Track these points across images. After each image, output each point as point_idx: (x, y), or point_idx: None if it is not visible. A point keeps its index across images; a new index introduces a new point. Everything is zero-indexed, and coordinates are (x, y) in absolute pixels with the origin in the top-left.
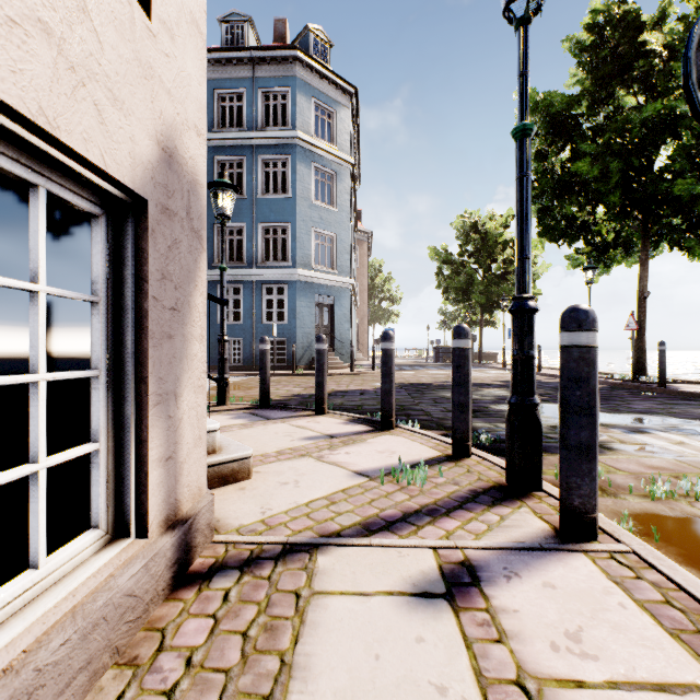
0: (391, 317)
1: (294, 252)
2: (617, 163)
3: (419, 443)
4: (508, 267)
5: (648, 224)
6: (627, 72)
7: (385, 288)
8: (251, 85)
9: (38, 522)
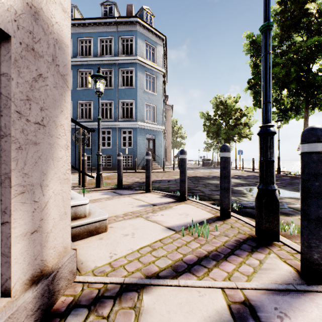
0: (181, 145)
1: (136, 114)
2: (294, 68)
3: (201, 209)
4: (237, 121)
5: (308, 99)
6: (298, 25)
7: (179, 132)
8: (115, 35)
9: None
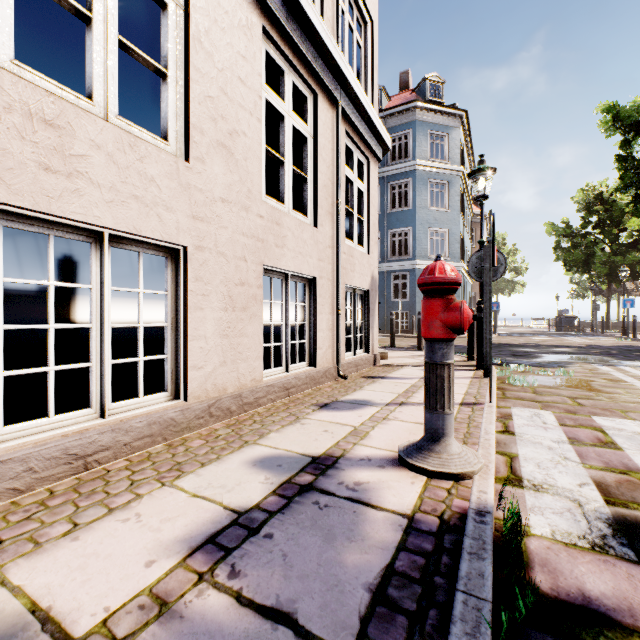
0: (514, 288)
1: (414, 248)
2: None
3: (458, 358)
4: None
5: None
6: None
7: (508, 260)
8: None
9: (358, 343)
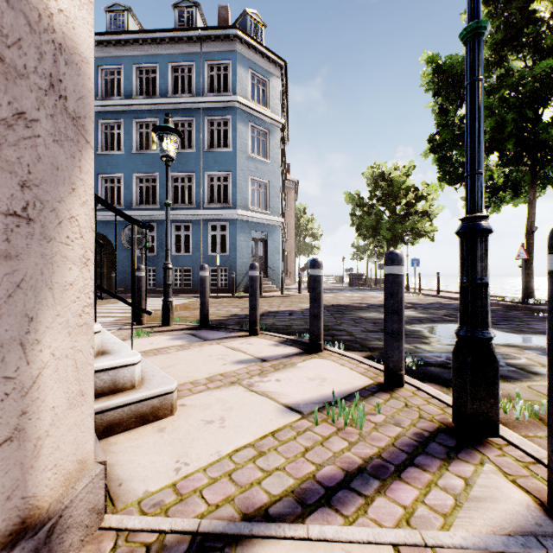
0: (313, 250)
1: (234, 195)
2: (512, 114)
3: (348, 368)
4: (409, 208)
5: (536, 169)
6: (517, 39)
7: (308, 226)
8: (198, 59)
9: None
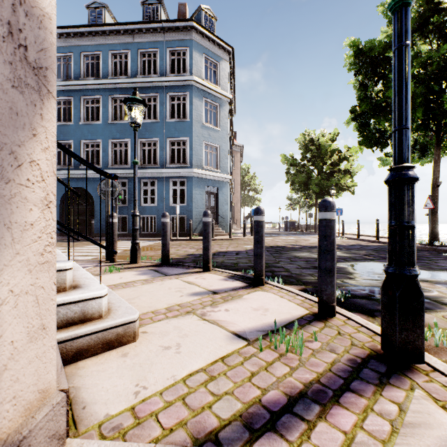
0: (255, 202)
1: (191, 157)
2: (421, 88)
3: (287, 300)
4: (334, 168)
5: (440, 133)
6: (424, 27)
7: (251, 183)
8: (162, 46)
9: None
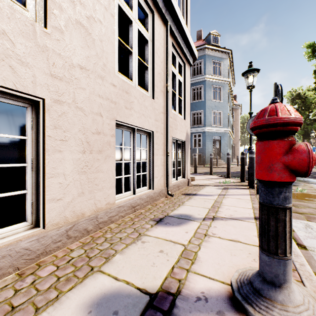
0: (253, 142)
1: (204, 121)
2: None
3: (234, 180)
4: None
5: None
6: None
7: None
8: None
9: (179, 173)
